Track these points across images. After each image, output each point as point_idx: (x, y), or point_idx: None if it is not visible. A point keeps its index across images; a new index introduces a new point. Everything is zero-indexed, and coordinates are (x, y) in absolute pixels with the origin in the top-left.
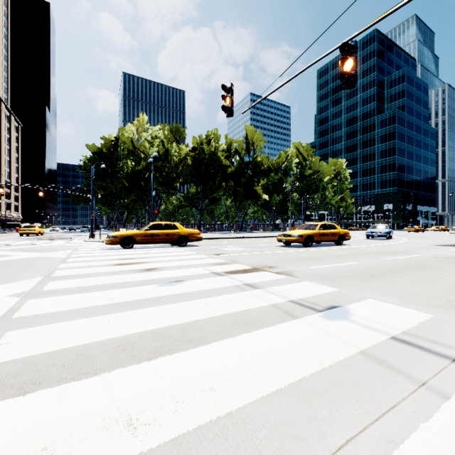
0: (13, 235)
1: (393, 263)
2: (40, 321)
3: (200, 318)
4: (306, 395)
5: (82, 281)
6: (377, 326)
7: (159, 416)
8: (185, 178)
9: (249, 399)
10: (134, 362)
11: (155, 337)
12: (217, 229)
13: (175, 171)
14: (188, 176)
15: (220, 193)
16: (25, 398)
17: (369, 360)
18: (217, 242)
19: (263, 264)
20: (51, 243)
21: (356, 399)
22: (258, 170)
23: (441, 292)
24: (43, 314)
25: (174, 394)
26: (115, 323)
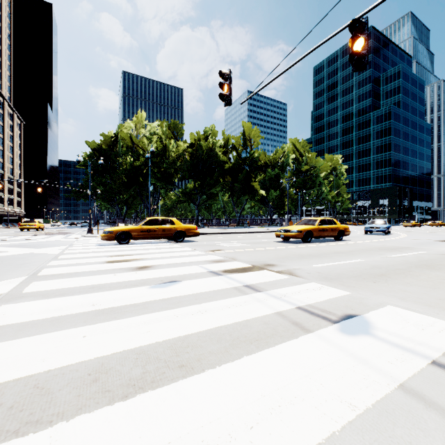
0: (14, 230)
1: (401, 261)
2: (5, 335)
3: (194, 331)
4: None
5: (67, 282)
6: (409, 345)
7: None
8: (183, 173)
9: None
10: (105, 401)
11: (137, 359)
12: (215, 225)
13: (173, 167)
14: (185, 172)
15: (218, 188)
16: None
17: (415, 401)
18: (215, 237)
19: (263, 262)
20: (48, 238)
21: None
22: (255, 166)
23: None
24: (11, 325)
25: None
26: (92, 339)
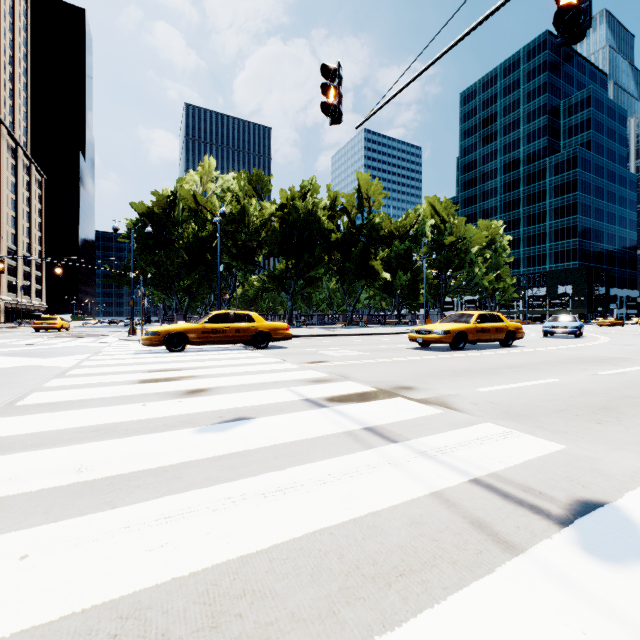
0: (27, 331)
1: (624, 381)
2: None
3: (263, 545)
4: None
5: (57, 419)
6: None
7: None
8: (270, 248)
9: None
10: None
11: None
12: (317, 323)
13: (255, 239)
14: (273, 246)
15: (321, 269)
16: None
17: None
18: (316, 341)
19: (393, 382)
20: (69, 343)
21: None
22: (375, 237)
23: None
24: None
25: None
26: (36, 566)
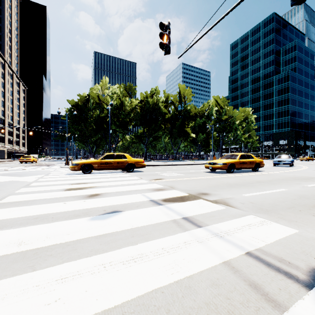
0: (17, 163)
1: None
2: None
3: (119, 301)
4: None
5: (17, 211)
6: None
7: None
8: (135, 122)
9: None
10: None
11: None
12: (158, 159)
13: (128, 117)
14: (137, 121)
15: (160, 132)
16: None
17: None
18: (158, 168)
19: (197, 191)
20: (35, 169)
21: None
22: (188, 116)
23: None
24: None
25: None
26: None
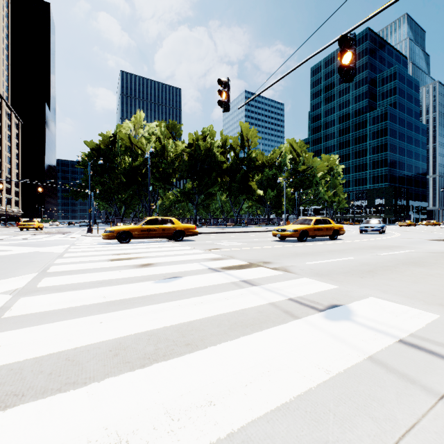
0: (13, 230)
1: (390, 258)
2: (31, 321)
3: (197, 318)
4: (314, 411)
5: (77, 278)
6: (382, 328)
7: (152, 438)
8: (182, 173)
9: (252, 416)
10: (126, 369)
11: (149, 340)
12: (213, 224)
13: (171, 167)
14: (184, 172)
15: (216, 188)
16: (4, 414)
17: (379, 368)
18: (213, 236)
19: (259, 260)
20: (49, 238)
21: (370, 416)
22: (253, 166)
23: (443, 289)
24: (34, 313)
25: (169, 409)
26: (108, 324)
